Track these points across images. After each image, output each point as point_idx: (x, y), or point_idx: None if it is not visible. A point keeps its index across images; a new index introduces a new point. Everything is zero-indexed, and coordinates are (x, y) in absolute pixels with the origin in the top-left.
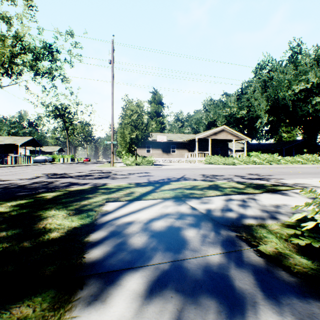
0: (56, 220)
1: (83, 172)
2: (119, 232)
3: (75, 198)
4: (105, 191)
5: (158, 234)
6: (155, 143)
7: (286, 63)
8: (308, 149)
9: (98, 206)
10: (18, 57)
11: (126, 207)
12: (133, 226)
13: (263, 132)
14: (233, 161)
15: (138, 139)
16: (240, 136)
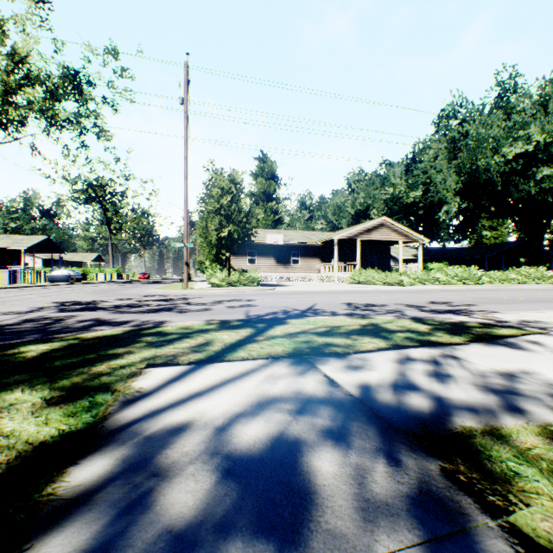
0: (9, 419)
1: (129, 299)
2: (146, 459)
3: (84, 358)
4: (154, 340)
5: (245, 466)
6: (263, 247)
7: (491, 108)
8: (528, 257)
9: (124, 379)
10: (18, 93)
11: (186, 380)
12: (187, 440)
13: (451, 229)
14: (399, 279)
15: (233, 239)
16: (411, 236)
